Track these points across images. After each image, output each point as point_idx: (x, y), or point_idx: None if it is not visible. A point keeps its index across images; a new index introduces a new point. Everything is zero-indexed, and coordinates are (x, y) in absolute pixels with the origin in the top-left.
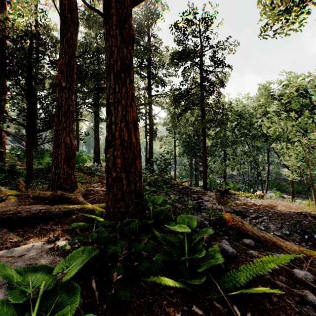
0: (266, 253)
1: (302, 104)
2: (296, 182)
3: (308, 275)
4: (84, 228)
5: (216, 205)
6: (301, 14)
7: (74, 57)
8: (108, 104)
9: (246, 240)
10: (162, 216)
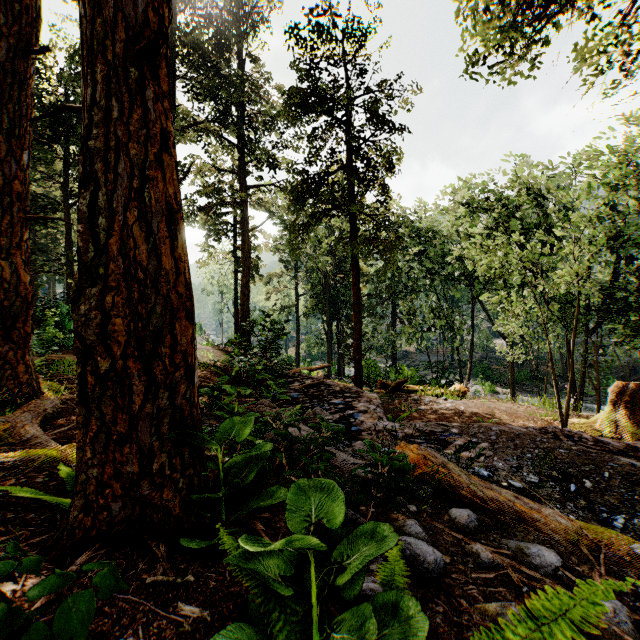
0: (506, 544)
1: (529, 221)
2: (516, 364)
3: (620, 612)
4: (2, 535)
5: (383, 420)
6: (538, 42)
7: (28, 51)
8: (85, 153)
9: (459, 514)
10: (253, 475)
